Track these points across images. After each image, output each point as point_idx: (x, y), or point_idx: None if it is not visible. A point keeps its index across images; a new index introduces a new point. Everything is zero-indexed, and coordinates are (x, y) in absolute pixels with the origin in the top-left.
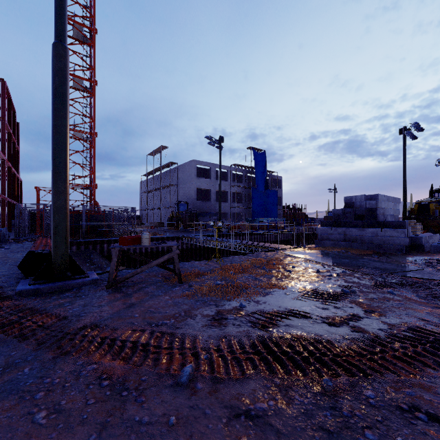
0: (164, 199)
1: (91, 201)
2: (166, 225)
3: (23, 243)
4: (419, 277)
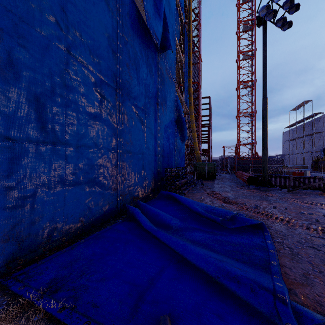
0: (307, 145)
1: (252, 152)
2: (309, 167)
3: (225, 174)
4: None
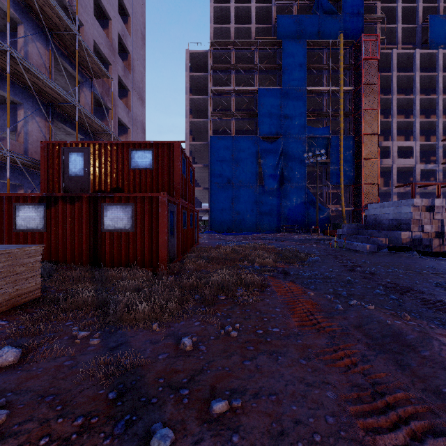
0: None
1: None
2: None
3: None
4: (300, 239)
